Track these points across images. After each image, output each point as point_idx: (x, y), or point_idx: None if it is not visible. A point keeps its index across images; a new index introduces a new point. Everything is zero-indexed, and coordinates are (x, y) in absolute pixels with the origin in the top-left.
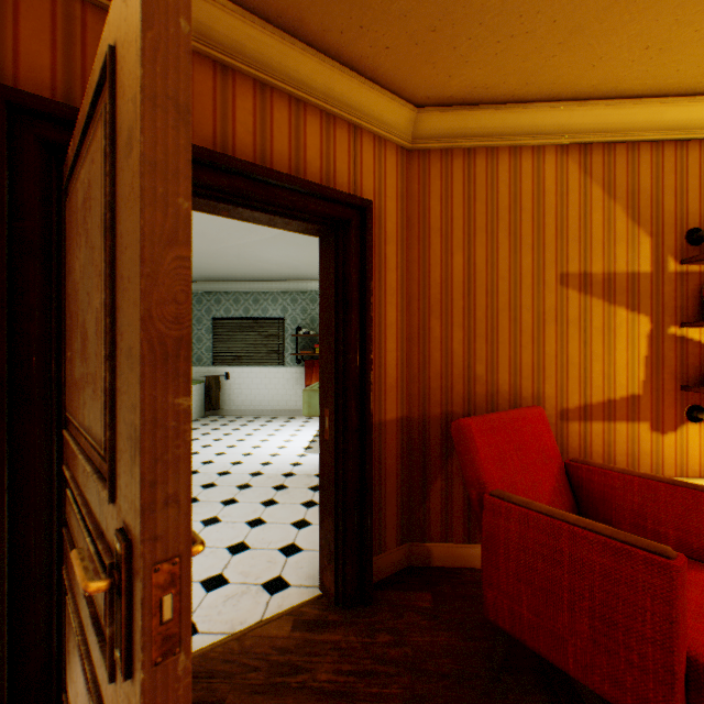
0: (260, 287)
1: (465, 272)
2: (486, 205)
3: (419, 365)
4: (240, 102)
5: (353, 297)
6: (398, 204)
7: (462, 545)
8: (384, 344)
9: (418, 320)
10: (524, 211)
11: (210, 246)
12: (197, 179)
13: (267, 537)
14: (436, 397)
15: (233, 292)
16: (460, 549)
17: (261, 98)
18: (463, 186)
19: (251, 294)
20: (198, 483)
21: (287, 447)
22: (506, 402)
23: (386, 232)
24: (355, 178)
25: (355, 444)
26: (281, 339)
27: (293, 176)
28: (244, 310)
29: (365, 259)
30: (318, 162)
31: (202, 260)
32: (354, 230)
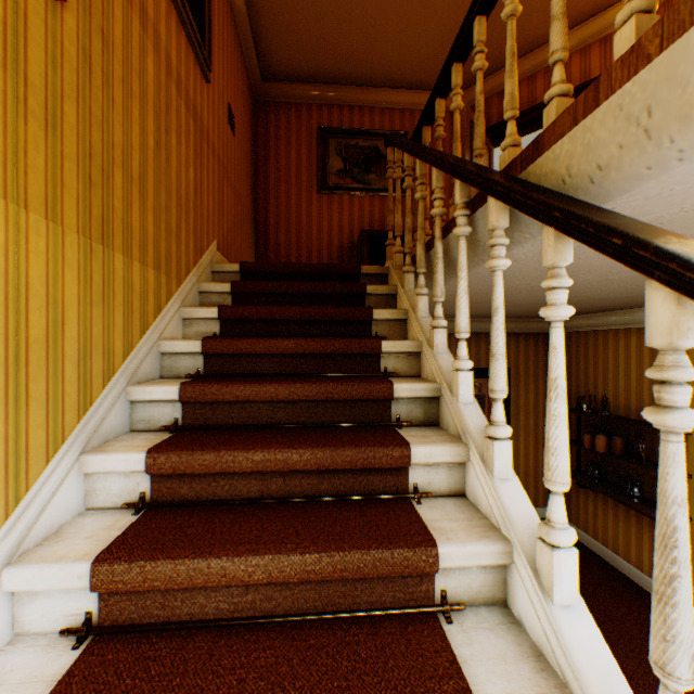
0: None
1: None
2: None
3: None
4: (537, 84)
5: None
6: None
7: None
8: None
9: None
10: None
11: None
12: (516, 126)
13: None
14: None
15: None
16: None
17: (546, 74)
18: None
19: None
20: None
21: None
22: None
23: None
24: (604, 65)
25: None
26: None
27: None
28: None
29: None
30: (577, 77)
31: None
32: None
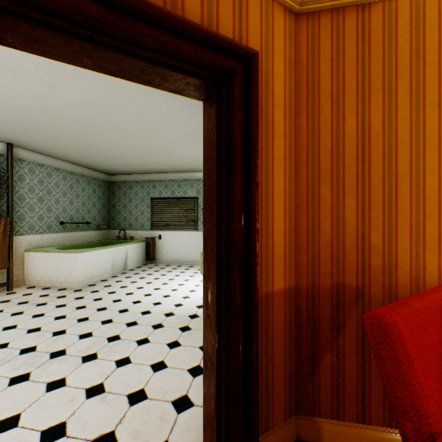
0: (181, 176)
1: (359, 136)
2: (383, 62)
3: (308, 234)
4: None
5: (237, 159)
6: (286, 68)
7: (355, 424)
8: (271, 213)
9: (307, 188)
10: (428, 66)
11: (142, 145)
12: None
13: (165, 385)
14: (326, 268)
15: (164, 180)
16: (353, 429)
17: None
18: (356, 45)
19: (176, 181)
20: (124, 321)
21: (196, 290)
22: (406, 275)
23: (273, 96)
24: (240, 36)
25: (239, 324)
26: (195, 212)
27: (160, 7)
28: (171, 192)
29: (251, 115)
30: (198, 12)
31: (140, 156)
32: (238, 84)
